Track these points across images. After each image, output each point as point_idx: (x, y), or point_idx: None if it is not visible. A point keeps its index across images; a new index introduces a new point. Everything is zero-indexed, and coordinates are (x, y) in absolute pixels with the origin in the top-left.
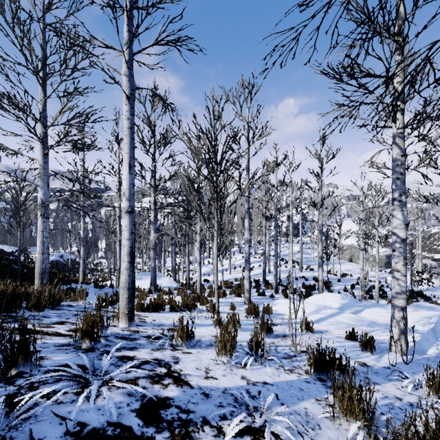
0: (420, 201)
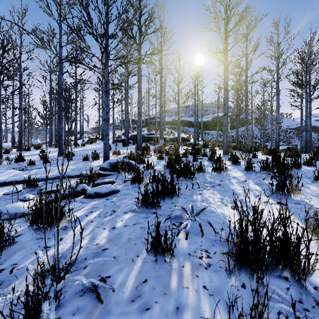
0: (155, 54)
